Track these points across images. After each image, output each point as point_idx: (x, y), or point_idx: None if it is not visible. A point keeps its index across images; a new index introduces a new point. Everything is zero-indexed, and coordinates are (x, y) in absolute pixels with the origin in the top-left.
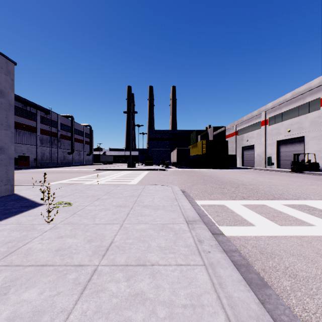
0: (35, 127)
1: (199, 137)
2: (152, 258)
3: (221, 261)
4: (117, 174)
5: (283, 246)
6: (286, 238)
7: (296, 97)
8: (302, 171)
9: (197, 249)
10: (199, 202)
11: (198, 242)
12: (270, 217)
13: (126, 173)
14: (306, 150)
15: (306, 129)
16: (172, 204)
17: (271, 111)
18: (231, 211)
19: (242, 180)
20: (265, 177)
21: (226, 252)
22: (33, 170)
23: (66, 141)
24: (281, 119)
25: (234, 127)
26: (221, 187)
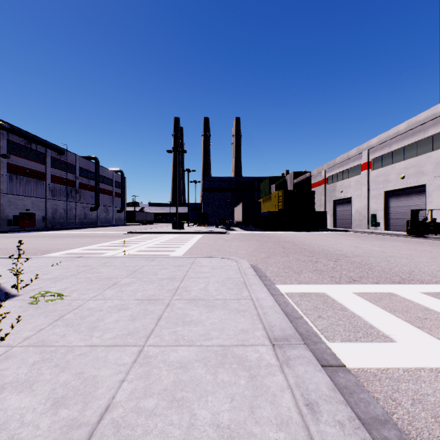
0: (44, 173)
1: (274, 186)
2: None
3: None
4: (157, 240)
5: None
6: None
7: (413, 129)
8: (423, 235)
9: (309, 438)
10: (283, 287)
11: (308, 411)
12: (413, 319)
13: (170, 238)
14: (429, 204)
15: (428, 174)
16: (239, 295)
17: (377, 149)
18: (341, 306)
19: (340, 248)
20: (373, 244)
21: (366, 427)
22: (38, 234)
23: (88, 193)
24: (391, 160)
25: (322, 172)
26: (312, 261)
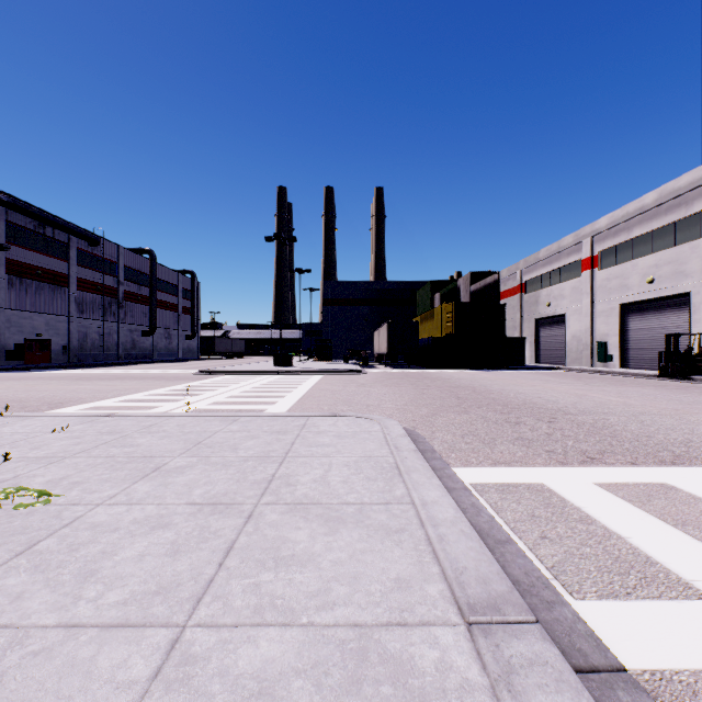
0: (66, 274)
1: (439, 296)
2: None
3: None
4: (247, 384)
5: None
6: None
7: (668, 201)
8: (687, 376)
9: None
10: (465, 472)
11: None
12: None
13: (269, 381)
14: (694, 325)
15: (693, 275)
16: (388, 493)
17: (607, 236)
18: (580, 512)
19: (553, 399)
20: (607, 390)
21: None
22: (53, 373)
23: (138, 307)
24: (631, 254)
25: (517, 273)
26: (510, 422)
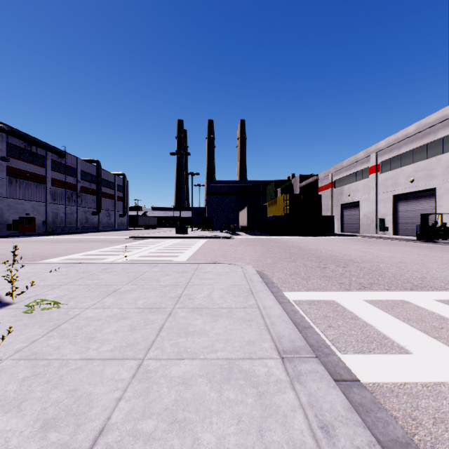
0: (45, 176)
1: (280, 190)
2: None
3: None
4: (160, 245)
5: None
6: None
7: (422, 131)
8: (433, 240)
9: None
10: (290, 294)
11: (323, 435)
12: (429, 329)
13: (173, 243)
14: (439, 208)
15: (438, 177)
16: (245, 303)
17: (385, 152)
18: (352, 314)
19: (348, 254)
20: (382, 249)
21: None
22: (38, 238)
23: (90, 196)
24: (400, 163)
25: (329, 175)
26: (320, 267)
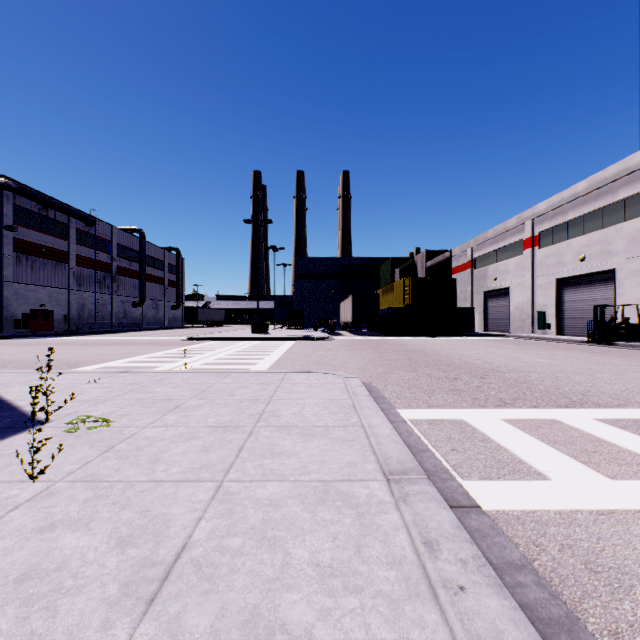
0: (67, 252)
1: (398, 271)
2: (294, 616)
3: (506, 631)
4: (230, 348)
5: (639, 544)
6: (638, 517)
7: (597, 189)
8: (611, 342)
9: (424, 576)
10: (406, 412)
11: (426, 549)
12: (578, 453)
13: (248, 346)
14: (619, 297)
15: (618, 254)
16: (346, 420)
17: (546, 218)
18: (483, 436)
19: (490, 360)
20: (538, 354)
21: (498, 572)
22: (59, 340)
23: (129, 281)
24: (566, 235)
25: (468, 251)
26: (449, 378)
